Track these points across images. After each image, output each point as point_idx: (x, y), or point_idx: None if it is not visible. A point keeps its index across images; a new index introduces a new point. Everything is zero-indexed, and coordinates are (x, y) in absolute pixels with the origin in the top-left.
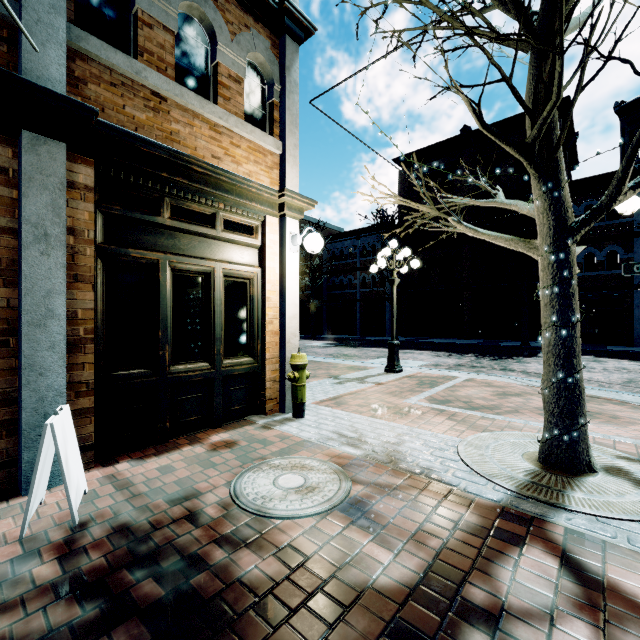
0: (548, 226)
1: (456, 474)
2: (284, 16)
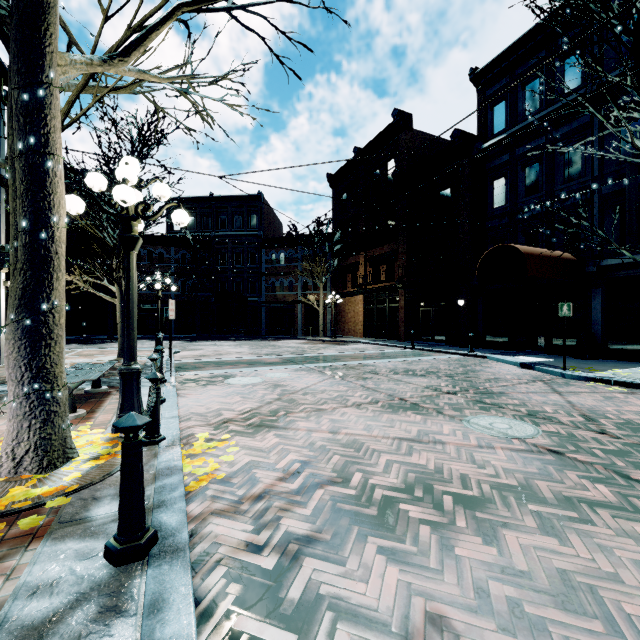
0: (120, 297)
1: (96, 361)
2: (2, 180)
